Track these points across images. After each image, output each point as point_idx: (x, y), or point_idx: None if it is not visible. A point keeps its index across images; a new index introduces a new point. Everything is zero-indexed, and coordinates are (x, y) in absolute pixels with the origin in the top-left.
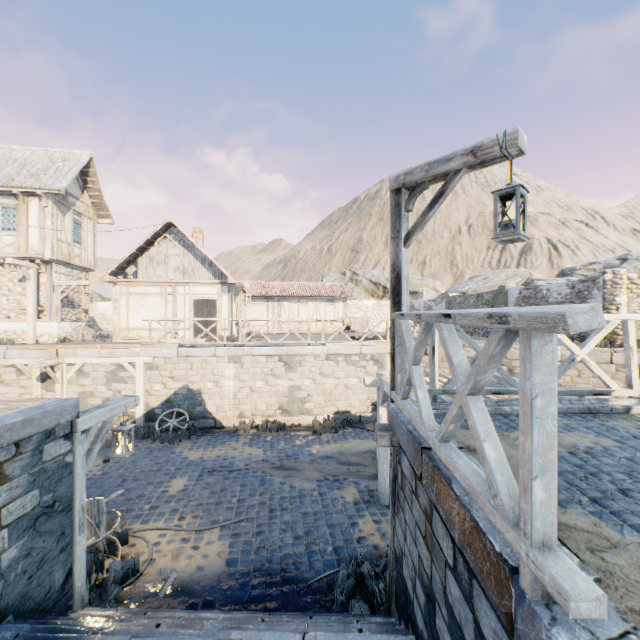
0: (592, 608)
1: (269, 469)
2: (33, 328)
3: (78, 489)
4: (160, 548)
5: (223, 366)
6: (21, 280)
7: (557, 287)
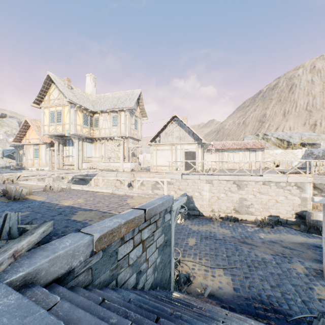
0: None
1: (237, 242)
2: (122, 165)
3: (172, 236)
4: (195, 271)
5: (203, 185)
6: (118, 146)
7: None
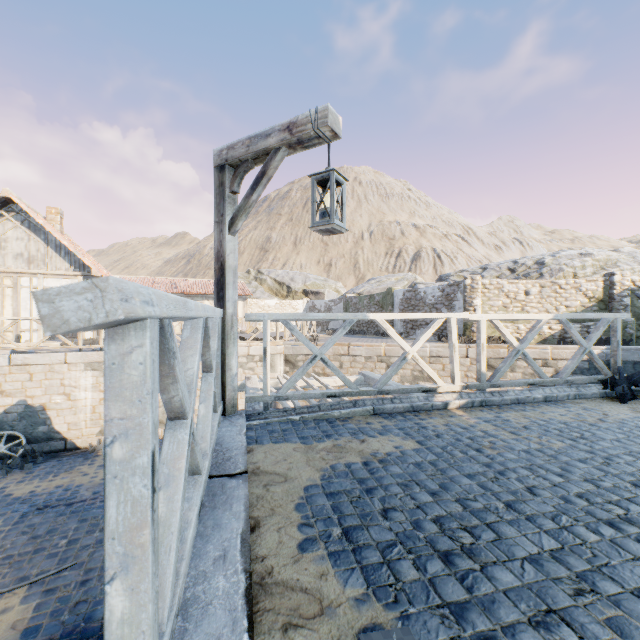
0: None
1: None
2: None
3: None
4: None
5: (77, 375)
6: None
7: (432, 290)
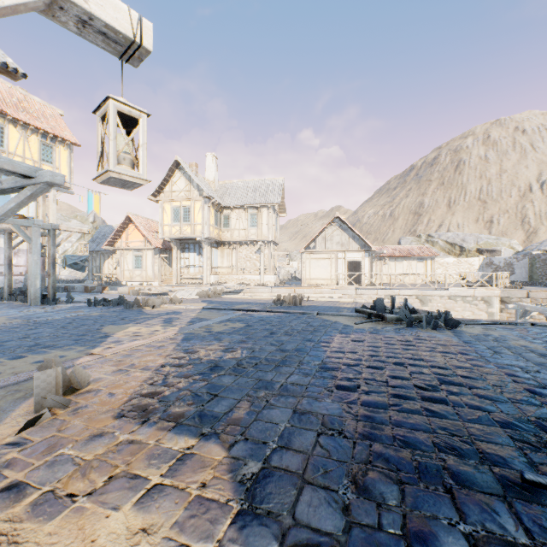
0: None
1: None
2: (263, 278)
3: None
4: None
5: None
6: (255, 252)
7: None
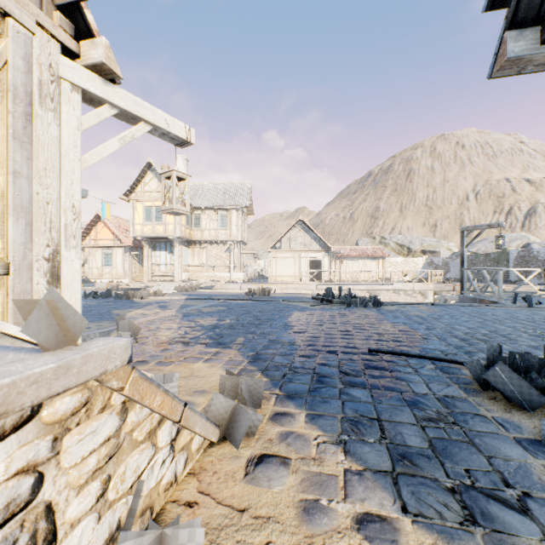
0: (505, 298)
1: None
2: (233, 275)
3: None
4: None
5: None
6: (225, 251)
7: (544, 250)
